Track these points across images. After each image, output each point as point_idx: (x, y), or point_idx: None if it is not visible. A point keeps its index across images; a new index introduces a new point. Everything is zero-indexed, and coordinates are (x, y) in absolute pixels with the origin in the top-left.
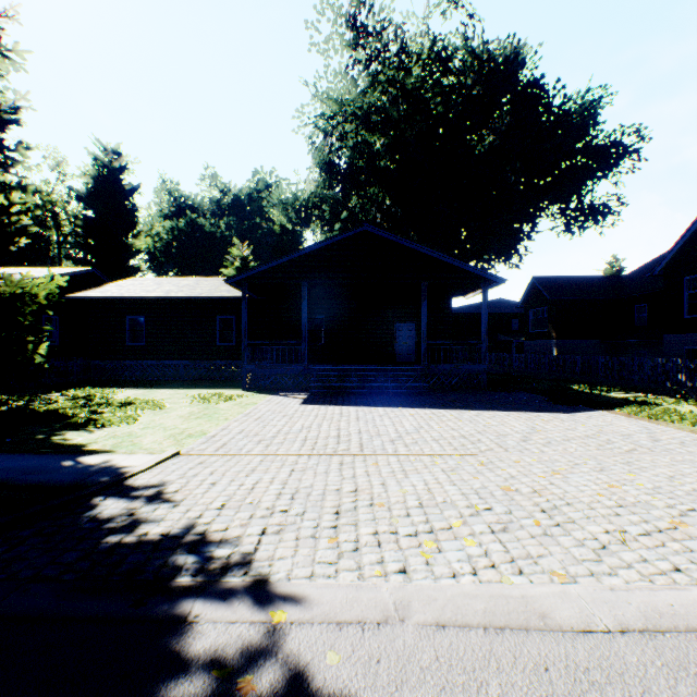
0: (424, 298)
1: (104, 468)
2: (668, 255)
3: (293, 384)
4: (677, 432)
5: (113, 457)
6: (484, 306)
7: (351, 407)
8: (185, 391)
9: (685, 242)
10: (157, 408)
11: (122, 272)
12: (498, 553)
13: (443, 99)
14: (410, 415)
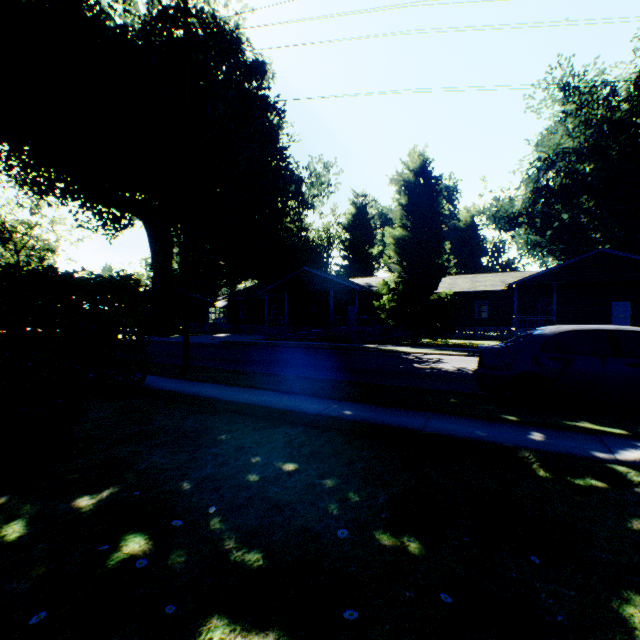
0: None
1: None
2: None
3: None
4: None
5: None
6: None
7: None
8: (480, 341)
9: None
10: None
11: (368, 272)
12: None
13: None
14: None
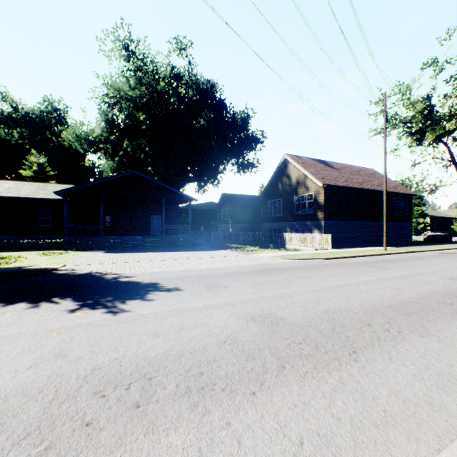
0: (163, 206)
1: (44, 268)
2: (263, 191)
3: (93, 247)
4: (235, 253)
5: (42, 266)
6: (190, 210)
7: (129, 253)
8: (26, 252)
9: (268, 187)
10: (24, 258)
11: None
12: (165, 268)
13: (178, 100)
14: (154, 254)
